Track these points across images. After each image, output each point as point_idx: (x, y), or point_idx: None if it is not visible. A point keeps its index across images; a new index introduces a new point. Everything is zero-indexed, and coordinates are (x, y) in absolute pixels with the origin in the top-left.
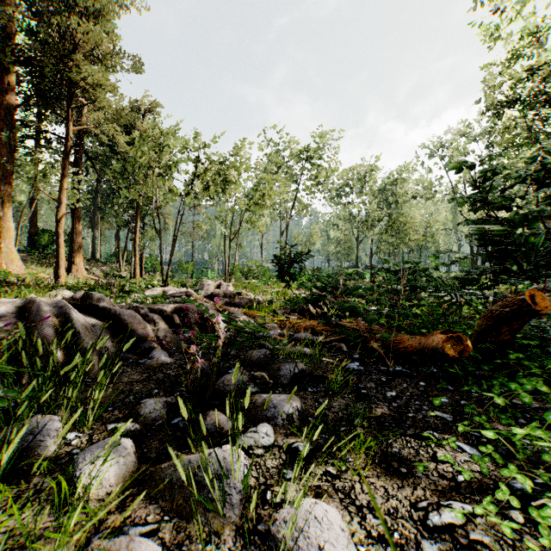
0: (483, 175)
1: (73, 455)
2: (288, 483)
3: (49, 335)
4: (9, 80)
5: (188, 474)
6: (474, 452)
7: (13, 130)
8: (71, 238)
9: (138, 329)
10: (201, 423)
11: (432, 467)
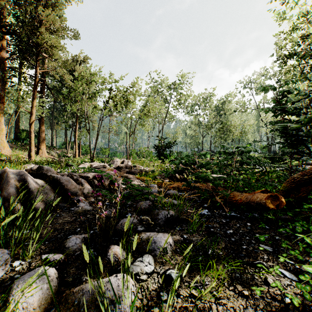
0: (282, 94)
1: (14, 280)
2: (164, 304)
3: (12, 193)
4: (2, 43)
5: (92, 298)
6: (292, 277)
7: (4, 72)
8: (39, 134)
9: (71, 188)
10: (100, 263)
11: (265, 290)
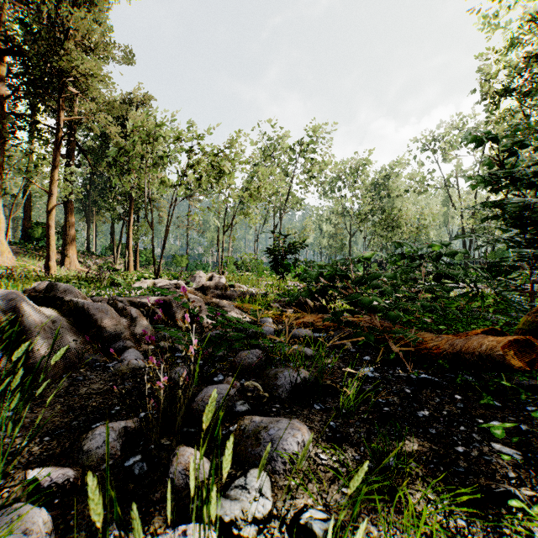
0: (508, 148)
1: None
2: None
3: None
4: None
5: None
6: None
7: (3, 120)
8: (64, 231)
9: (110, 325)
10: (135, 522)
11: None
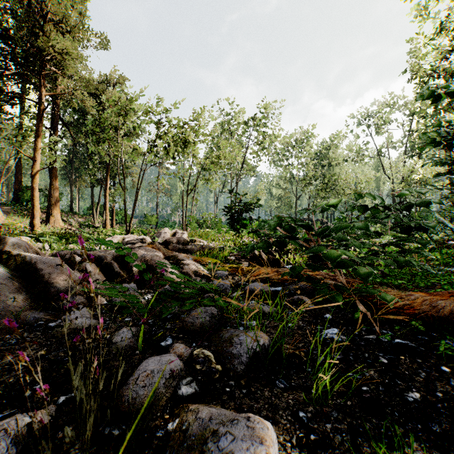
0: None
1: None
2: None
3: None
4: None
5: None
6: None
7: None
8: (49, 193)
9: (59, 280)
10: None
11: None
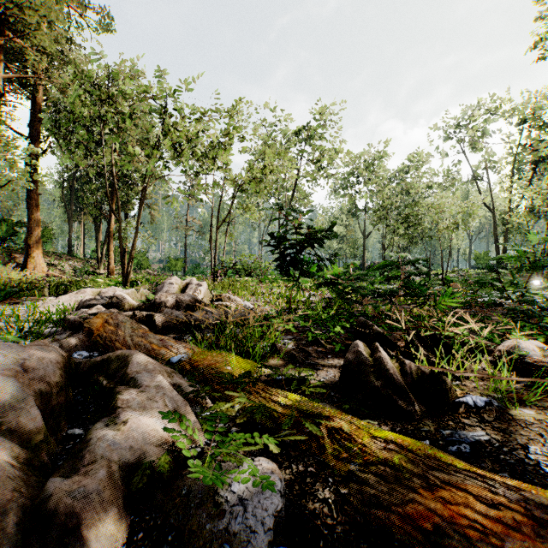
0: None
1: None
2: None
3: None
4: None
5: None
6: None
7: None
8: (28, 227)
9: None
10: None
11: None
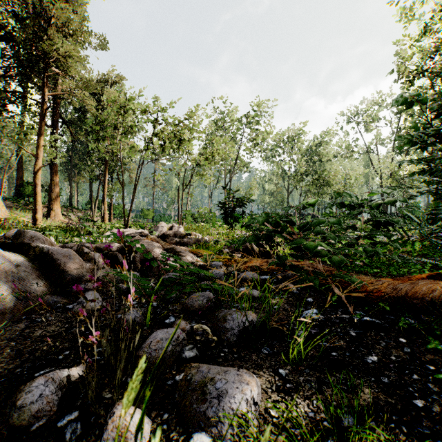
0: (436, 108)
1: None
2: None
3: None
4: None
5: None
6: None
7: None
8: (50, 189)
9: (73, 269)
10: None
11: None
